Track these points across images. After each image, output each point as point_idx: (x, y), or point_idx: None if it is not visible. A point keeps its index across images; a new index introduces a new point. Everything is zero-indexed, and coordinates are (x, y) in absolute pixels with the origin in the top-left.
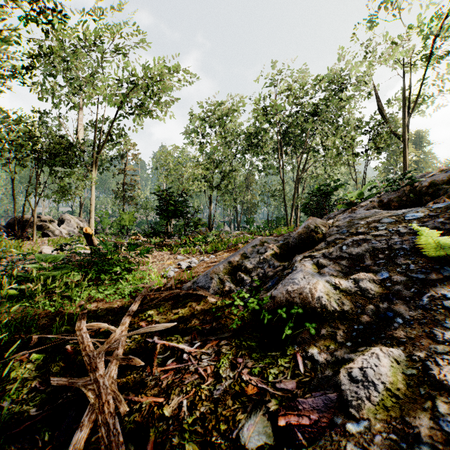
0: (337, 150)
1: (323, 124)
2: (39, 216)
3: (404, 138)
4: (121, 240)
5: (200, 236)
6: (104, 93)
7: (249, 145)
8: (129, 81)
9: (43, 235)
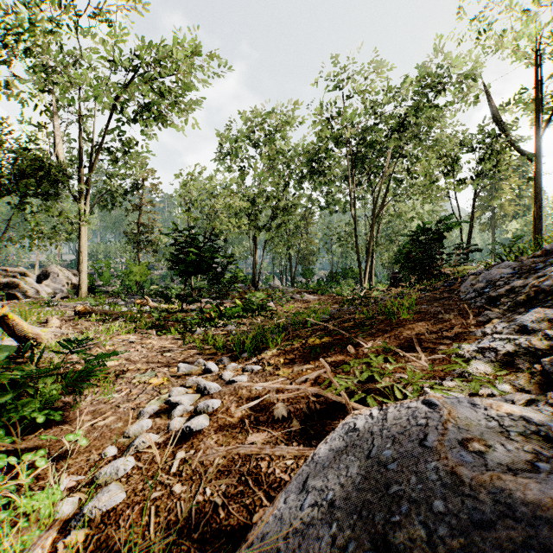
0: (429, 177)
1: (407, 144)
2: (6, 268)
3: (538, 155)
4: (117, 308)
5: (238, 302)
6: (95, 86)
7: (308, 171)
8: (134, 69)
9: (9, 297)
